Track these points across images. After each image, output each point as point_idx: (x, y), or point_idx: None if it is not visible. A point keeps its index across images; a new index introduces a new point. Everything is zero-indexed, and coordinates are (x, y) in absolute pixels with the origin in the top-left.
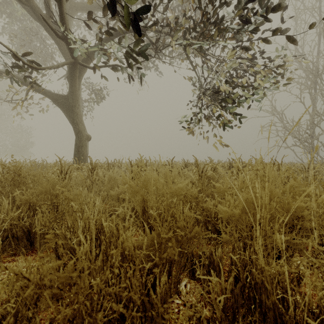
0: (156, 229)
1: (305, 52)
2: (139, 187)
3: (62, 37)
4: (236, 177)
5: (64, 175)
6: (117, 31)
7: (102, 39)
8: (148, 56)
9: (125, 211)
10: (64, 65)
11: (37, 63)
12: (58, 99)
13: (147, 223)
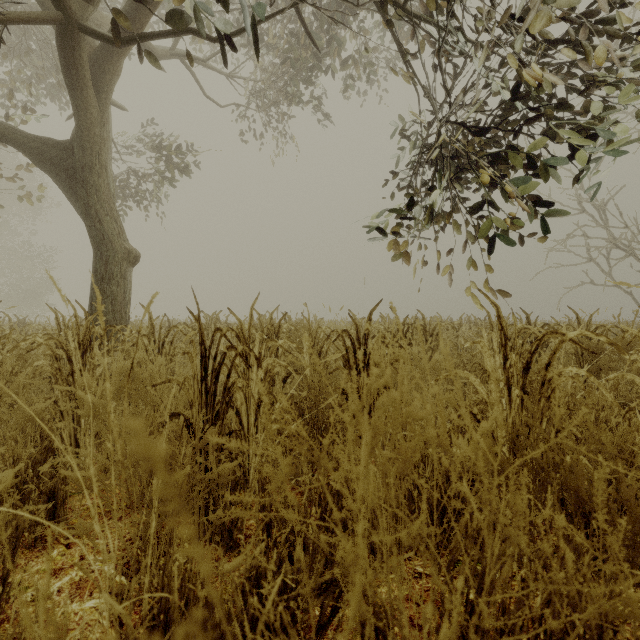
0: None
1: None
2: None
3: None
4: None
5: None
6: None
7: None
8: None
9: None
10: (27, 22)
11: None
12: (45, 151)
13: None
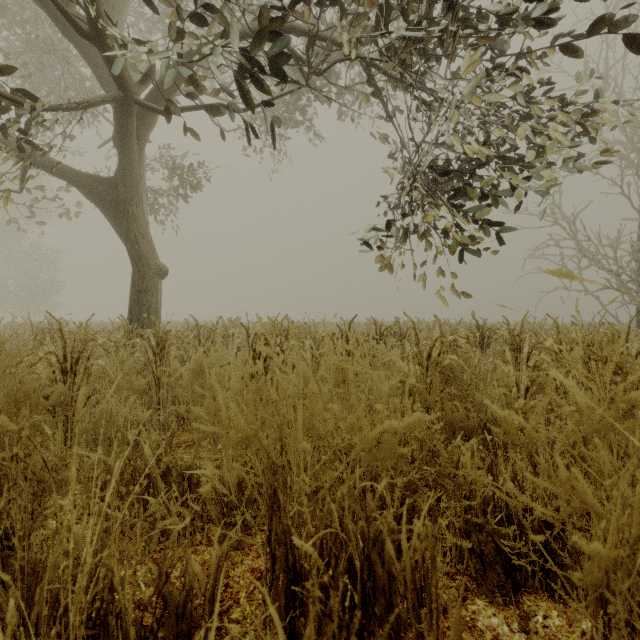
0: (313, 634)
1: (622, 92)
2: (258, 422)
3: (89, 35)
4: (511, 368)
5: (72, 367)
6: (216, 12)
7: (183, 36)
8: (293, 83)
9: (225, 475)
10: (98, 103)
11: (30, 94)
12: (94, 187)
13: (283, 549)
